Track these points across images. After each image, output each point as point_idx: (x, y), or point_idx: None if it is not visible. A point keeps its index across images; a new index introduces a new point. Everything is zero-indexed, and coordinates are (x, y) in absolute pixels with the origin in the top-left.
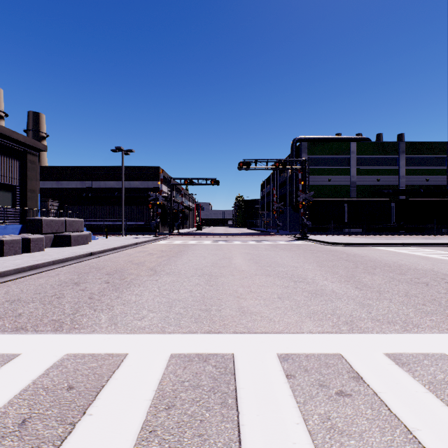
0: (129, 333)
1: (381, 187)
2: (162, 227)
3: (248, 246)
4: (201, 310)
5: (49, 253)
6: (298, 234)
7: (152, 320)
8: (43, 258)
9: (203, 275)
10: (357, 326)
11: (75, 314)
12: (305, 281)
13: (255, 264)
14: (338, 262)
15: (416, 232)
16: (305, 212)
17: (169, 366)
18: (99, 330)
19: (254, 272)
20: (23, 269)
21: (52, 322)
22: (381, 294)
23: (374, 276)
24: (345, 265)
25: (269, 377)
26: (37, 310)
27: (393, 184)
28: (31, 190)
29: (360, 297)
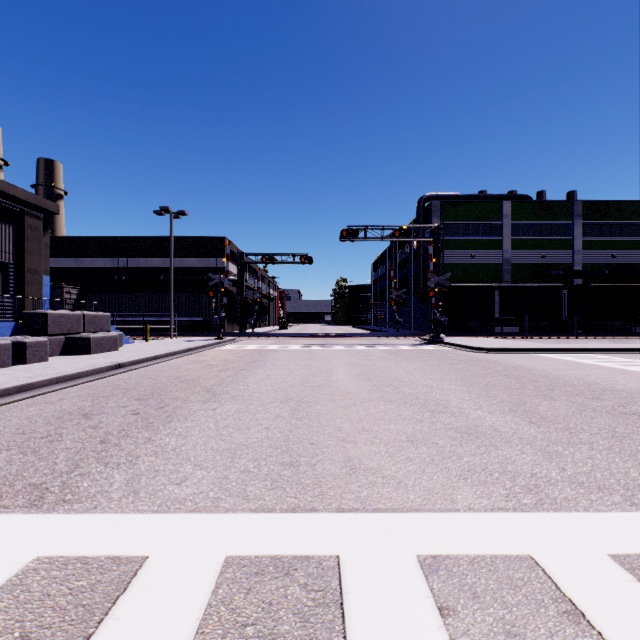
0: (156, 511)
1: (548, 267)
2: (229, 325)
3: (355, 354)
4: (283, 464)
5: (54, 365)
6: (428, 335)
7: (200, 484)
8: (43, 373)
9: (287, 400)
10: (548, 496)
11: (72, 473)
12: (448, 410)
13: (368, 382)
14: (493, 379)
15: (598, 332)
16: (438, 303)
17: (219, 586)
18: (105, 506)
19: (367, 396)
20: (7, 391)
21: (29, 488)
22: (572, 434)
23: (553, 403)
24: (505, 384)
25: (408, 613)
26: (10, 465)
27: (564, 262)
28: (31, 269)
29: (540, 440)
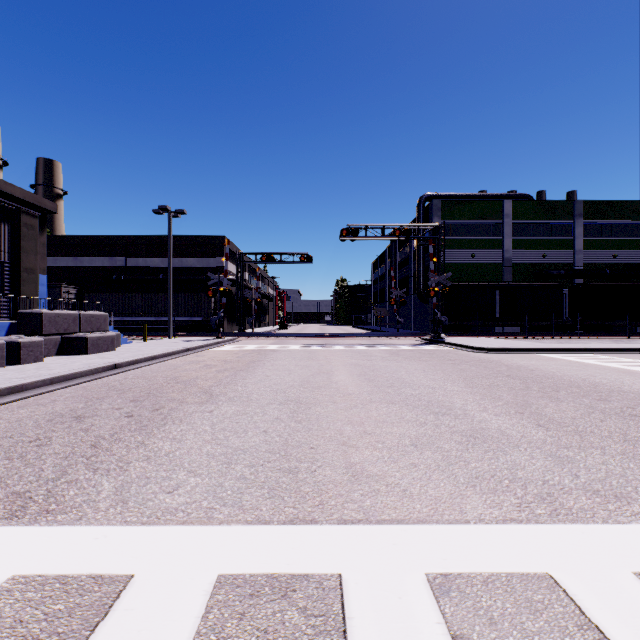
0: (145, 523)
1: (549, 267)
2: (228, 325)
3: (355, 354)
4: (282, 471)
5: (49, 366)
6: (428, 334)
7: (193, 492)
8: (37, 374)
9: (286, 402)
10: (563, 506)
11: (58, 480)
12: (452, 412)
13: (369, 382)
14: (497, 380)
15: (599, 332)
16: (439, 303)
17: (210, 610)
18: (90, 517)
19: (368, 397)
20: None
21: (11, 497)
22: (582, 437)
23: (560, 404)
24: (509, 385)
25: None
26: None
27: (565, 262)
28: (27, 268)
29: (549, 444)
